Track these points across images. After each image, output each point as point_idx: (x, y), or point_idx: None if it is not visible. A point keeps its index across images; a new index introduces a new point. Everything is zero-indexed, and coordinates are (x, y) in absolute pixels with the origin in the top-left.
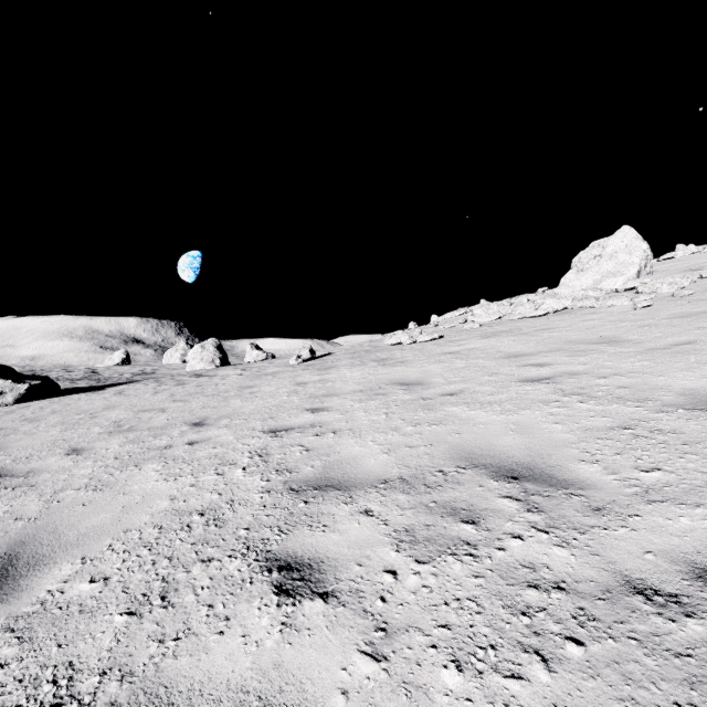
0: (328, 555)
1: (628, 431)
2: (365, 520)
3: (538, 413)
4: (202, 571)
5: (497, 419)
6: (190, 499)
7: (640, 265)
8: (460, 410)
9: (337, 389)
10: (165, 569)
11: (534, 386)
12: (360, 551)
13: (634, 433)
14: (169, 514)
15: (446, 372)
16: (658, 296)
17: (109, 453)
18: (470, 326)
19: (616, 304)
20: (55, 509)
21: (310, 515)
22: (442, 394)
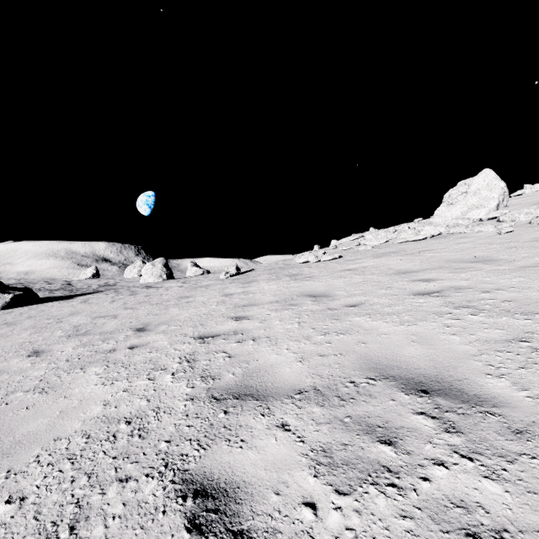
0: (245, 478)
1: (524, 344)
2: (281, 436)
3: (435, 324)
4: (117, 494)
5: (398, 329)
6: (121, 405)
7: (498, 200)
8: (363, 320)
9: (257, 300)
10: (81, 489)
11: (425, 298)
12: (277, 475)
13: (532, 346)
14: (99, 421)
15: (348, 286)
16: (517, 224)
17: (63, 355)
18: (363, 248)
19: (483, 230)
20: (1, 412)
21: (229, 427)
22: (346, 305)
